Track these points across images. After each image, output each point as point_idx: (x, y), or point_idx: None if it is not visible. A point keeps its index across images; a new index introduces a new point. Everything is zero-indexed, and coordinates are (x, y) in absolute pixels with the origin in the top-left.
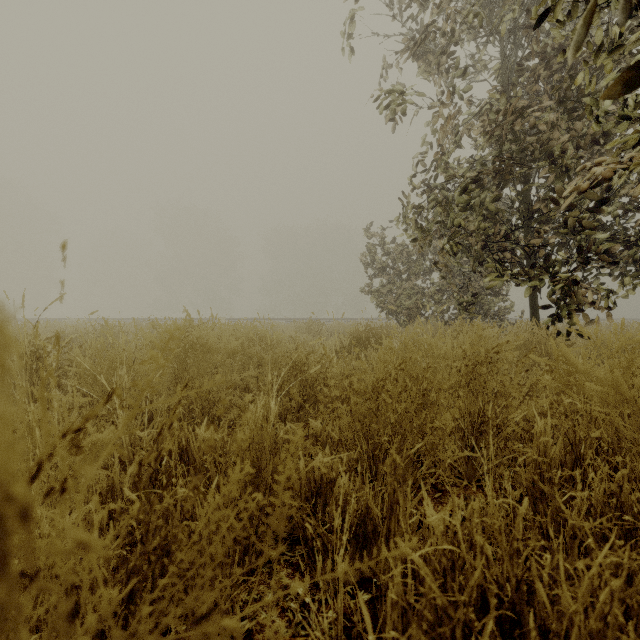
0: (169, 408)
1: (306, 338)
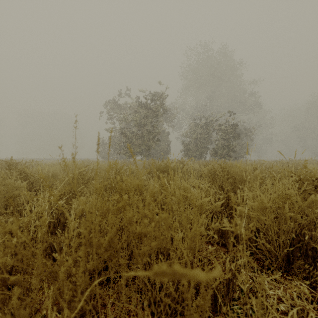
0: None
1: None
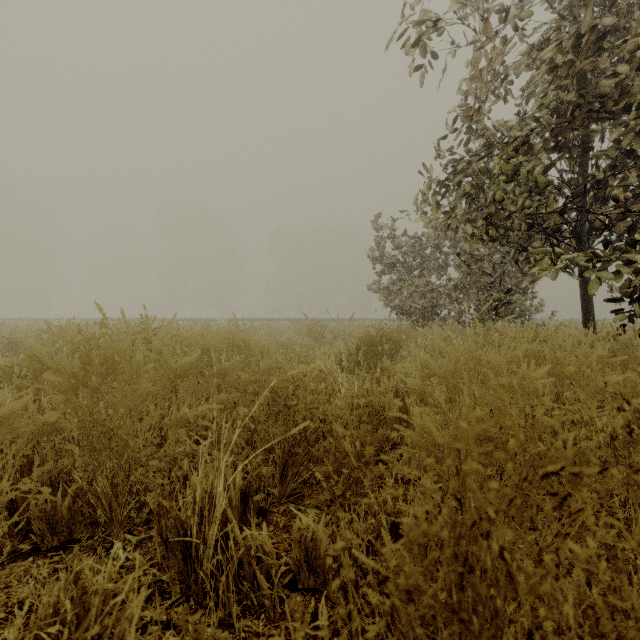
0: (66, 471)
1: (307, 342)
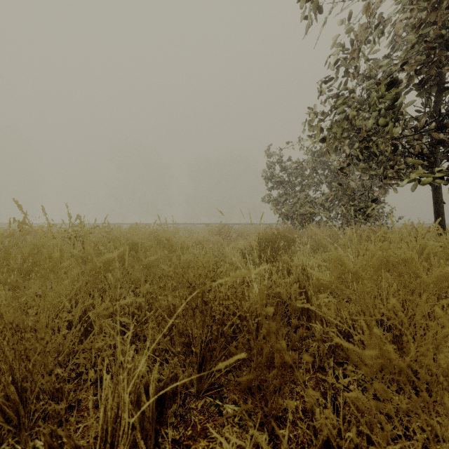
0: None
1: (217, 240)
